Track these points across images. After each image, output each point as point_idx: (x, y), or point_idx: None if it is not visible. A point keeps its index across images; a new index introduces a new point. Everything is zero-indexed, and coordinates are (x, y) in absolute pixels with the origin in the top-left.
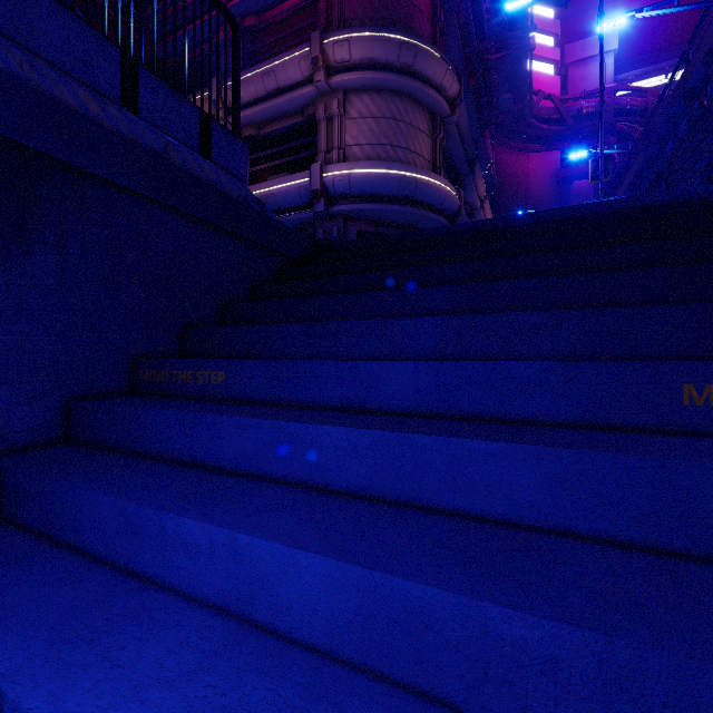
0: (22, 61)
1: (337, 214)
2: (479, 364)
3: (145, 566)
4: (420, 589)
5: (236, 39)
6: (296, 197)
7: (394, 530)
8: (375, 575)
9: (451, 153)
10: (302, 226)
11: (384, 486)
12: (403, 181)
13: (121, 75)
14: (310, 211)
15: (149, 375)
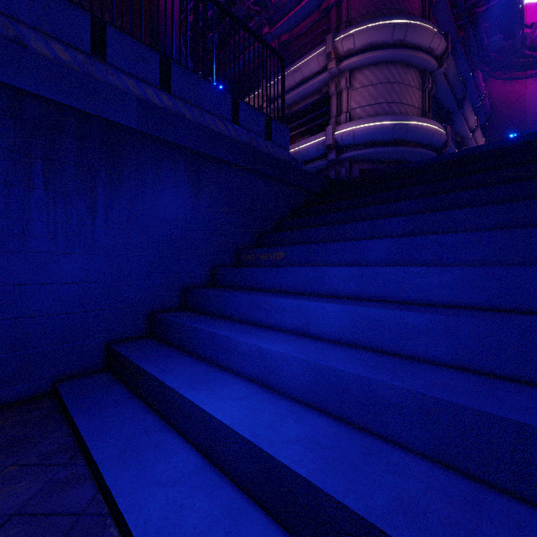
0: (198, 114)
1: (344, 159)
2: (423, 237)
3: (262, 321)
4: (376, 311)
5: (283, 68)
6: (316, 151)
7: (369, 303)
8: (358, 308)
9: (440, 97)
10: (319, 171)
11: (366, 293)
12: (396, 128)
13: (232, 107)
14: (325, 159)
15: (245, 257)
